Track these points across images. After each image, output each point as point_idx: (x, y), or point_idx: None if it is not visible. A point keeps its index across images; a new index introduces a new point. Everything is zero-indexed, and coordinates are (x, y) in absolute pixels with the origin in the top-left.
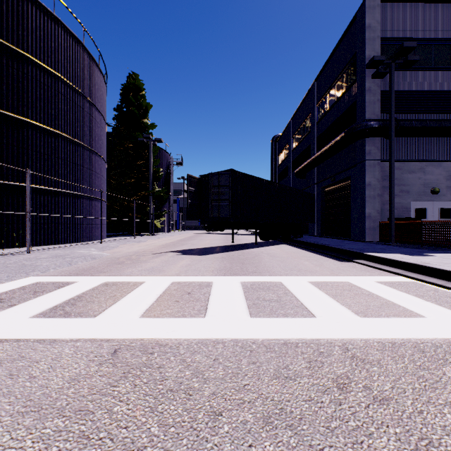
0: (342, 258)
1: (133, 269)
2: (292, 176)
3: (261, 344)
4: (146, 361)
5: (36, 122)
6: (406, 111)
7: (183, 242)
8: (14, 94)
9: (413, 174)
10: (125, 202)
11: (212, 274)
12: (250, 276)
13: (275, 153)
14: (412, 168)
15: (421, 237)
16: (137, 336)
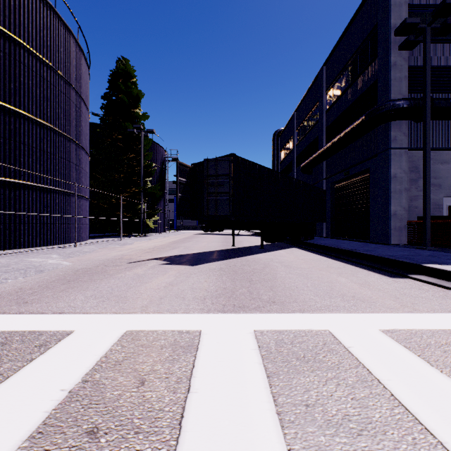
0: (388, 271)
1: (78, 295)
2: (296, 172)
3: None
4: None
5: None
6: (438, 91)
7: (175, 244)
8: None
9: (445, 165)
10: (113, 199)
11: (202, 308)
12: (268, 314)
13: (277, 149)
14: (445, 158)
15: None
16: None
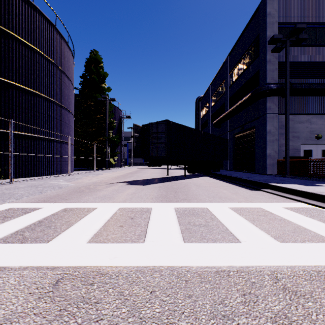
0: (252, 188)
1: (89, 197)
2: (211, 126)
3: (195, 272)
4: (85, 294)
5: (19, 84)
6: (297, 77)
7: (131, 174)
8: (2, 62)
9: (302, 124)
10: (88, 145)
11: (151, 201)
12: (182, 203)
13: (199, 110)
14: (301, 120)
15: (309, 171)
16: (81, 263)
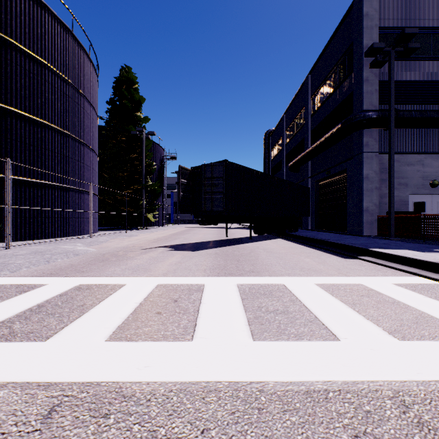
0: (345, 255)
1: (116, 268)
2: (285, 170)
3: (272, 393)
4: (94, 435)
5: (20, 111)
6: (405, 102)
7: (176, 236)
8: None
9: (411, 166)
10: (118, 196)
11: (204, 274)
12: (247, 277)
13: (268, 148)
14: (411, 161)
15: (423, 232)
16: (93, 377)
